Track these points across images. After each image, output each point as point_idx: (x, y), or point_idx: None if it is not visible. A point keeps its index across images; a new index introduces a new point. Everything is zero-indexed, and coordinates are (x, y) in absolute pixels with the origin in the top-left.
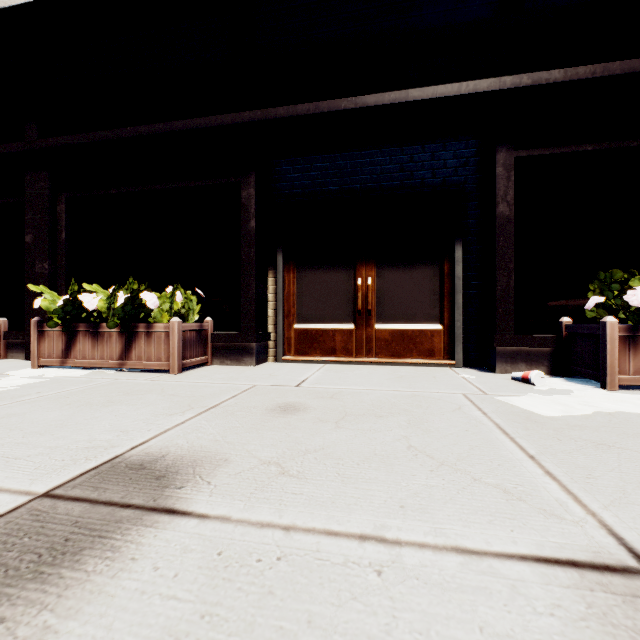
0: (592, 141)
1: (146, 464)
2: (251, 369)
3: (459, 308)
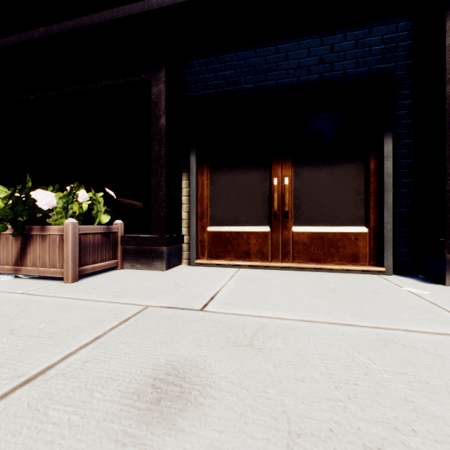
0: None
1: None
2: (158, 275)
3: (389, 209)
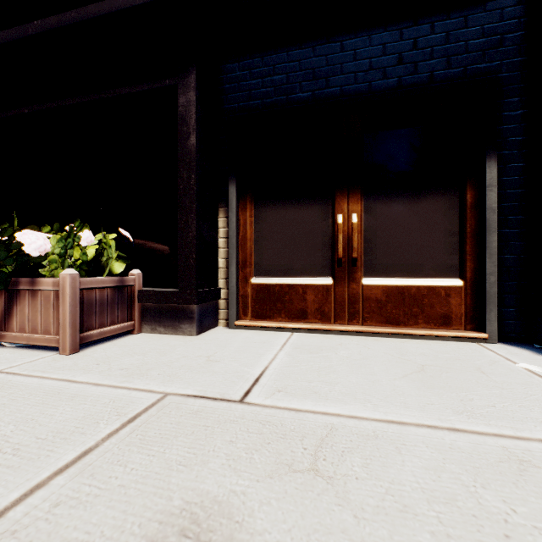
0: None
1: None
2: (186, 343)
3: (493, 255)
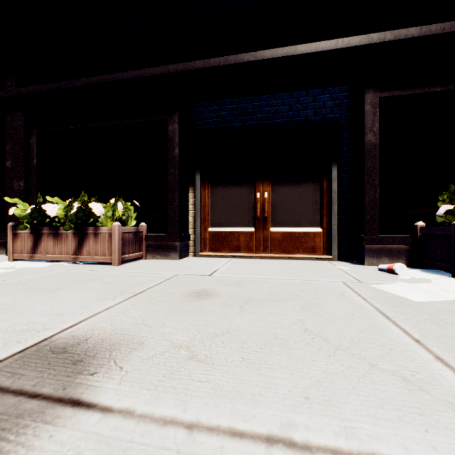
0: (440, 84)
1: (68, 347)
2: (175, 262)
3: (335, 215)
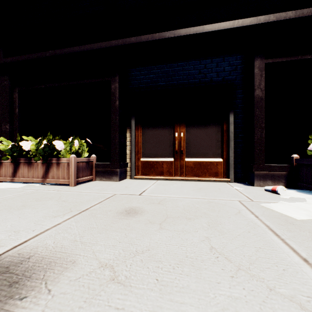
0: (310, 53)
1: (11, 266)
2: (116, 183)
3: (232, 149)
